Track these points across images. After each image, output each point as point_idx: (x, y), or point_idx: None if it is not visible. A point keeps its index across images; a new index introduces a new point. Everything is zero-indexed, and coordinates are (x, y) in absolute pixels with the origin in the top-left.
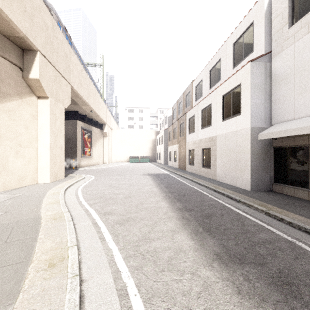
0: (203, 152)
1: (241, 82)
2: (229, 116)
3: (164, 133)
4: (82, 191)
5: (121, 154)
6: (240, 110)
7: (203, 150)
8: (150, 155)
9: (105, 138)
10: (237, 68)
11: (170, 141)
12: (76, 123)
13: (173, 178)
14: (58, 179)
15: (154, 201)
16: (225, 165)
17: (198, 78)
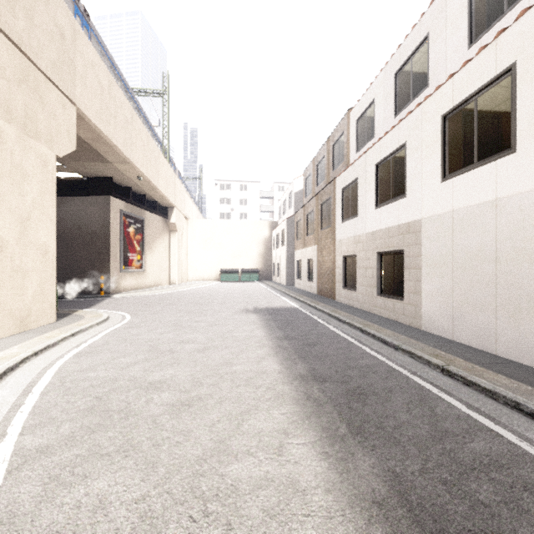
0: (381, 261)
1: (520, 57)
2: (466, 166)
3: (288, 225)
4: (59, 372)
5: (205, 266)
6: (509, 140)
7: (381, 257)
8: (261, 267)
9: (174, 234)
10: (483, 41)
11: (299, 240)
12: (108, 202)
13: (312, 323)
14: (34, 327)
15: (269, 431)
16: (455, 293)
17: (363, 100)
